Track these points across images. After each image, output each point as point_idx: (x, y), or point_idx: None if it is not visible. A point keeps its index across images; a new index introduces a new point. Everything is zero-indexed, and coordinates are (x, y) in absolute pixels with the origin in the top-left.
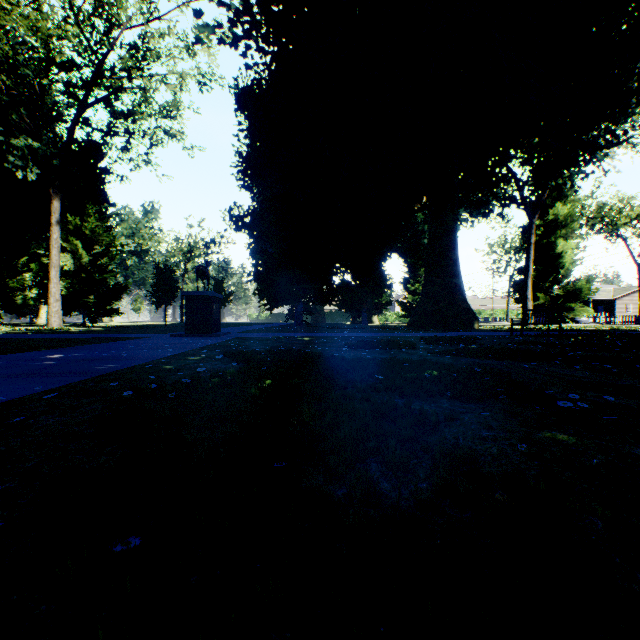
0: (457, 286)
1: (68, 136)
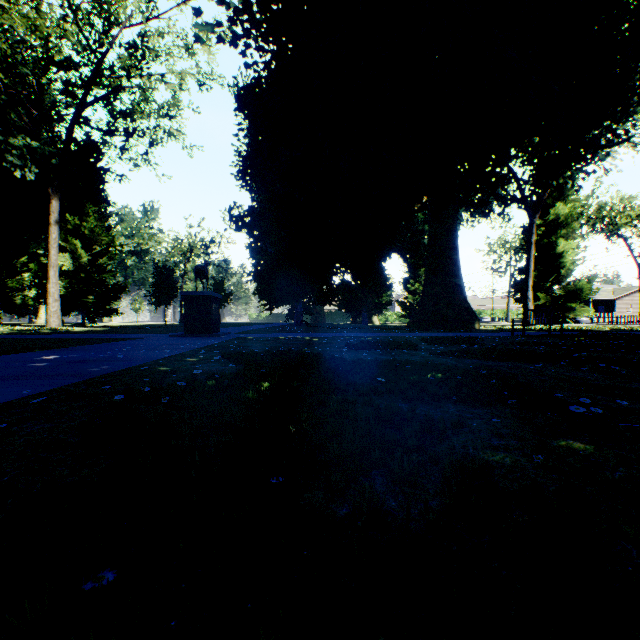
0: (458, 286)
1: (67, 135)
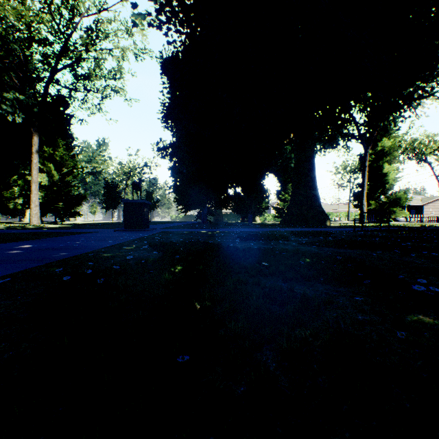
0: (315, 196)
1: (44, 91)
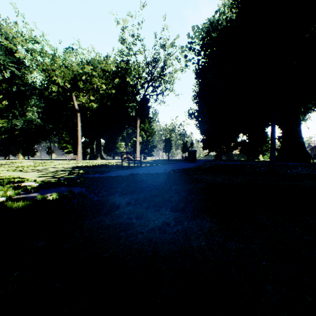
0: (299, 142)
1: (142, 99)
